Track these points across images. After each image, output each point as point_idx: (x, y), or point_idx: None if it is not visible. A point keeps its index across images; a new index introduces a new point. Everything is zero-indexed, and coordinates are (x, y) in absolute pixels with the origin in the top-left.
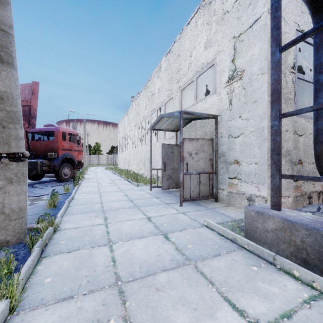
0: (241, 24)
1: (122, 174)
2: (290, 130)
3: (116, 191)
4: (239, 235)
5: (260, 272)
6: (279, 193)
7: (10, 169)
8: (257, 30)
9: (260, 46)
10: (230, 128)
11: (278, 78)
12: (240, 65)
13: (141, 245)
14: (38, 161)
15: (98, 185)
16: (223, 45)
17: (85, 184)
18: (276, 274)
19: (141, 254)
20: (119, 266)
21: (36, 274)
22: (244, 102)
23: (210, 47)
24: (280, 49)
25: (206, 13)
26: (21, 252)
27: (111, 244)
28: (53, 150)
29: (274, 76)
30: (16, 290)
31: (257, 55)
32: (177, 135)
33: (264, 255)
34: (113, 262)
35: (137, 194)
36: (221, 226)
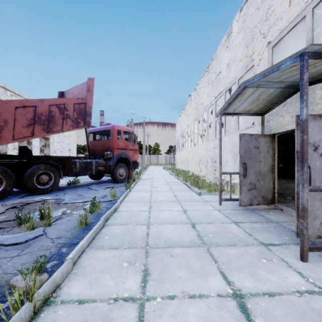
0: None
1: (179, 176)
2: None
3: (171, 200)
4: None
5: None
6: None
7: None
8: None
9: None
10: None
11: None
12: None
13: None
14: (93, 161)
15: (151, 190)
16: None
17: (138, 187)
18: None
19: None
20: None
21: None
22: None
23: None
24: None
25: None
26: None
27: None
28: (109, 149)
29: None
30: None
31: None
32: (263, 120)
33: None
34: None
35: (201, 210)
36: None
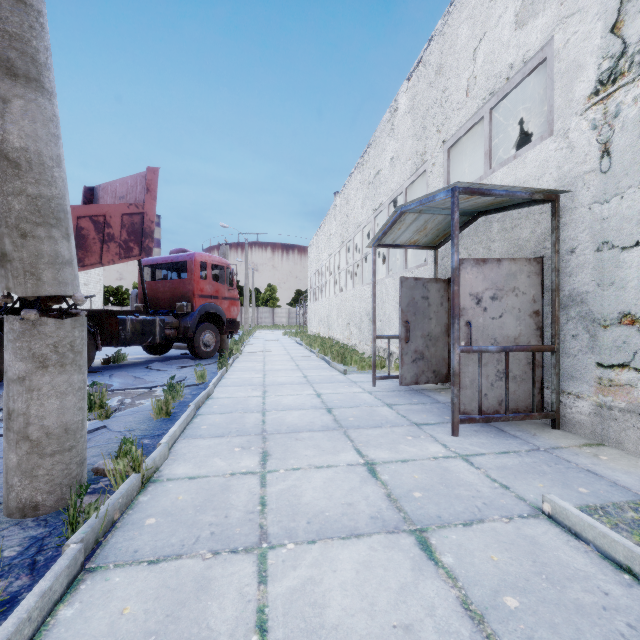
0: None
1: (314, 346)
2: None
3: (298, 382)
4: None
5: None
6: None
7: (42, 336)
8: None
9: None
10: (606, 224)
11: None
12: None
13: (349, 566)
14: (156, 318)
15: (263, 369)
16: None
17: (239, 365)
18: None
19: (346, 611)
20: None
21: (44, 639)
22: None
23: (532, 17)
24: None
25: None
26: (53, 540)
27: (265, 549)
28: (185, 297)
29: None
30: None
31: None
32: (437, 257)
33: None
34: (260, 632)
35: (343, 393)
36: (615, 534)
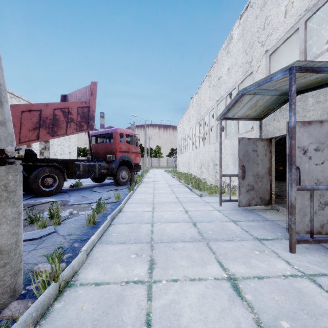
0: None
1: (181, 179)
2: None
3: (173, 202)
4: None
5: None
6: None
7: None
8: None
9: None
10: None
11: None
12: None
13: None
14: (96, 163)
15: (153, 192)
16: None
17: (140, 189)
18: None
19: None
20: None
21: None
22: None
23: None
24: None
25: None
26: None
27: None
28: (112, 152)
29: None
30: None
31: None
32: (261, 125)
33: None
34: None
35: (201, 211)
36: None
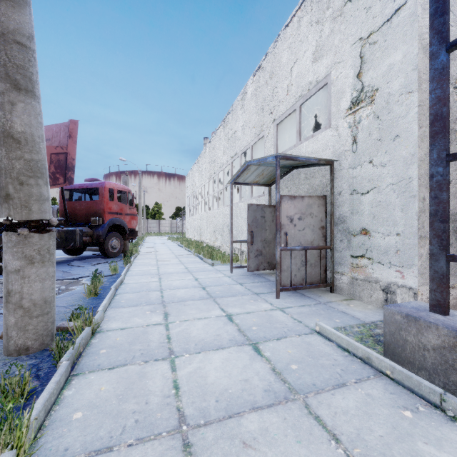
0: (372, 17)
1: (191, 248)
2: (455, 181)
3: (182, 272)
4: (375, 353)
5: (418, 423)
6: (446, 285)
7: (30, 244)
8: (400, 24)
9: (404, 49)
10: (354, 180)
11: (443, 95)
12: (370, 81)
13: (218, 361)
14: (76, 229)
15: (157, 264)
16: (342, 52)
17: (139, 261)
18: (447, 427)
19: (217, 377)
20: (185, 396)
21: (61, 403)
22: (377, 139)
23: (321, 58)
24: (448, 47)
25: (315, 7)
26: (45, 365)
27: (173, 358)
28: (97, 213)
29: (437, 92)
30: (25, 436)
31: (399, 63)
32: (270, 191)
33: (422, 391)
34: (176, 389)
35: (212, 278)
36: (343, 335)
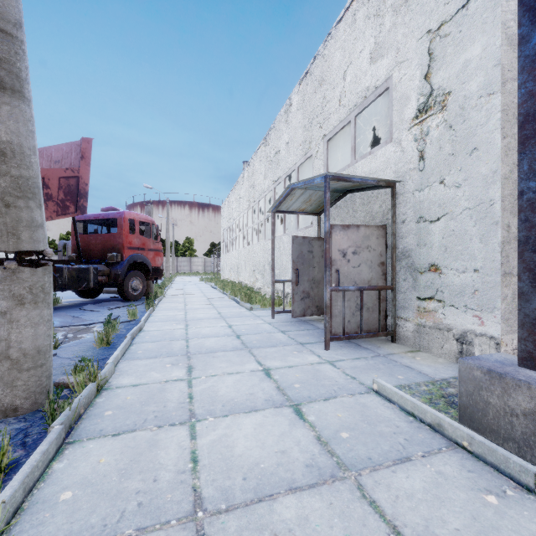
0: (444, 4)
1: (226, 290)
2: None
3: (213, 317)
4: (448, 418)
5: (505, 512)
6: None
7: (20, 281)
8: (478, 10)
9: (484, 41)
10: (422, 205)
11: None
12: (441, 83)
13: (250, 426)
14: (90, 267)
15: (185, 308)
16: (406, 49)
17: (164, 305)
18: None
19: (247, 448)
20: (204, 472)
21: (47, 479)
22: (450, 153)
23: (380, 57)
24: None
25: None
26: (35, 429)
27: (194, 422)
28: (115, 249)
29: (528, 86)
30: None
31: (477, 59)
32: (319, 221)
33: (510, 469)
34: (193, 462)
35: (249, 324)
36: (408, 395)
